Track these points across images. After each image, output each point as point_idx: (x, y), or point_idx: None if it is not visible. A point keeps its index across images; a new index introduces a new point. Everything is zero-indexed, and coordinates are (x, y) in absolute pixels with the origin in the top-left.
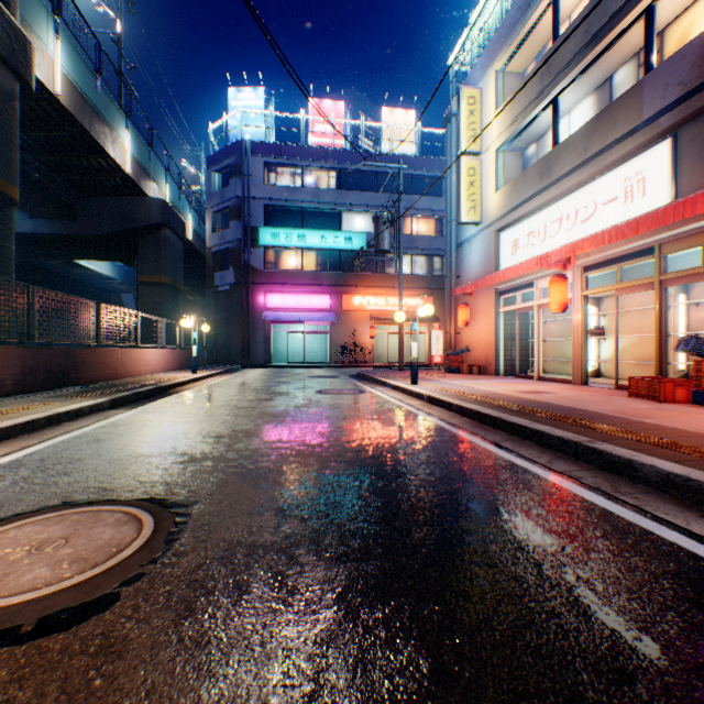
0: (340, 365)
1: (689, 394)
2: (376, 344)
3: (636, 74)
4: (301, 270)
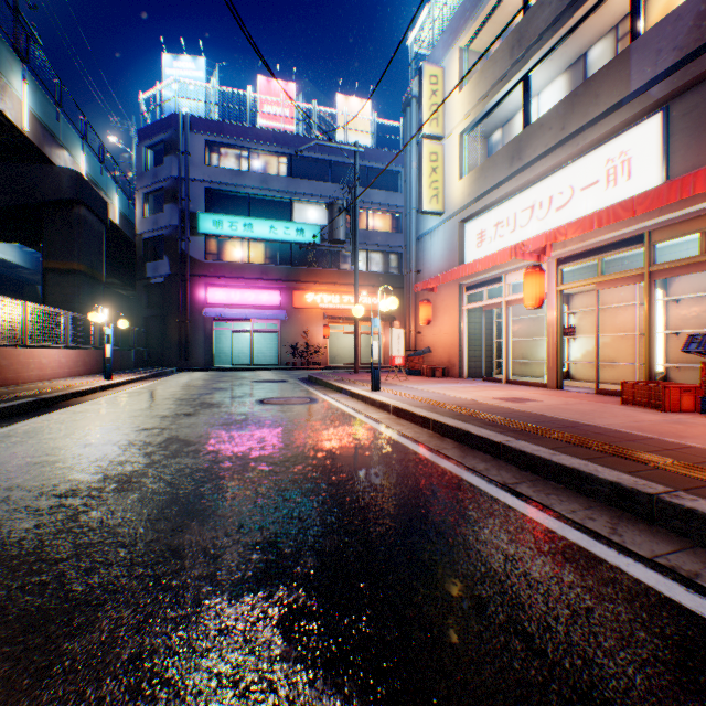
0: (291, 367)
1: (695, 401)
2: (330, 345)
3: (614, 49)
4: (248, 262)
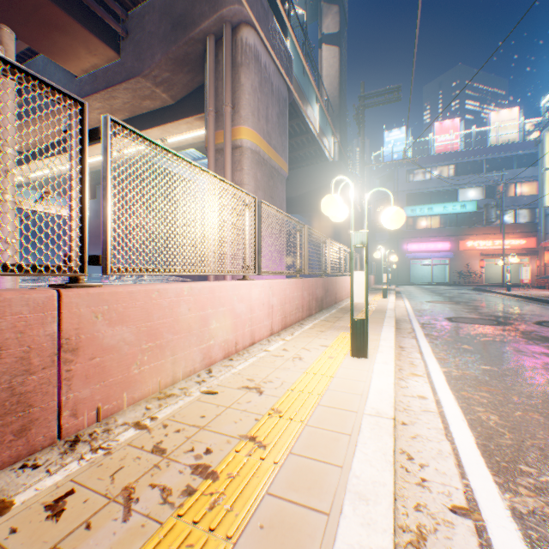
0: (457, 284)
1: None
2: (484, 271)
3: None
4: (429, 228)
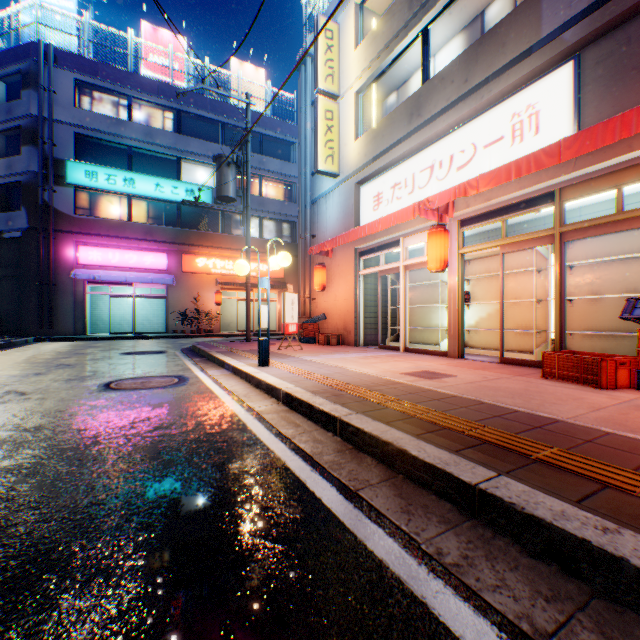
0: (179, 335)
1: (630, 375)
2: (225, 312)
3: (514, 6)
4: (130, 220)
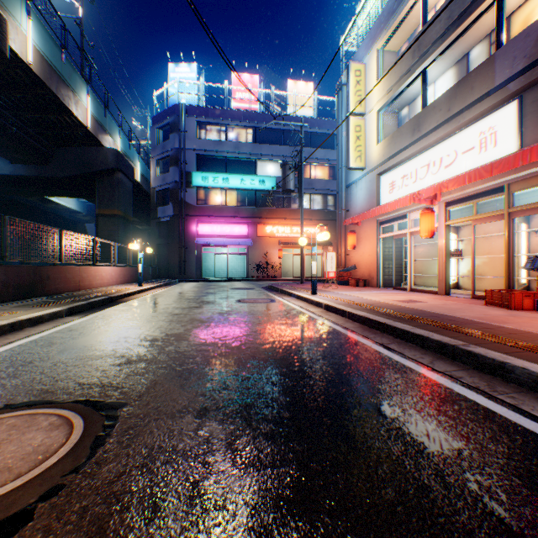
0: (255, 279)
1: (534, 303)
2: (283, 263)
3: (488, 50)
4: (225, 205)
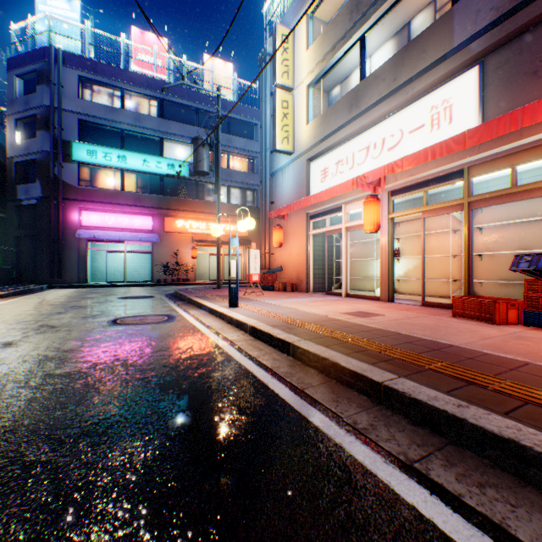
0: (162, 283)
1: (518, 314)
2: (199, 264)
3: (434, 18)
4: (122, 190)
